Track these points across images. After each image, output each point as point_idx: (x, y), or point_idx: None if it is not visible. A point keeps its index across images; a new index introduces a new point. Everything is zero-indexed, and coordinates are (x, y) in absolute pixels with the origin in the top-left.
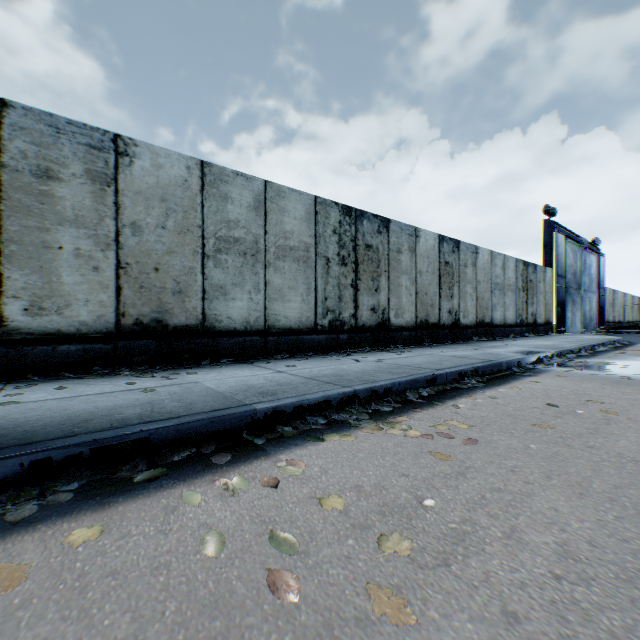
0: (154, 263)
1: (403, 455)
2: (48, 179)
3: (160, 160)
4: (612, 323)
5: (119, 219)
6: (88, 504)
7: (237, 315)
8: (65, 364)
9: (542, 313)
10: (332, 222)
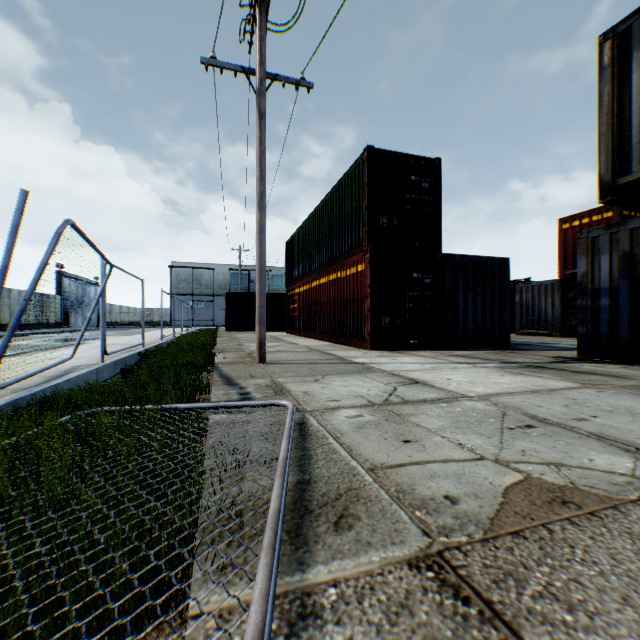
0: None
1: None
2: None
3: None
4: (112, 323)
5: None
6: None
7: None
8: None
9: (55, 318)
10: None
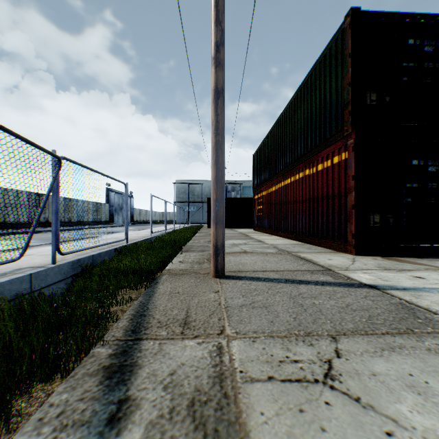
0: None
1: None
2: None
3: None
4: (140, 221)
5: None
6: None
7: (12, 220)
8: None
9: (105, 218)
10: (34, 197)
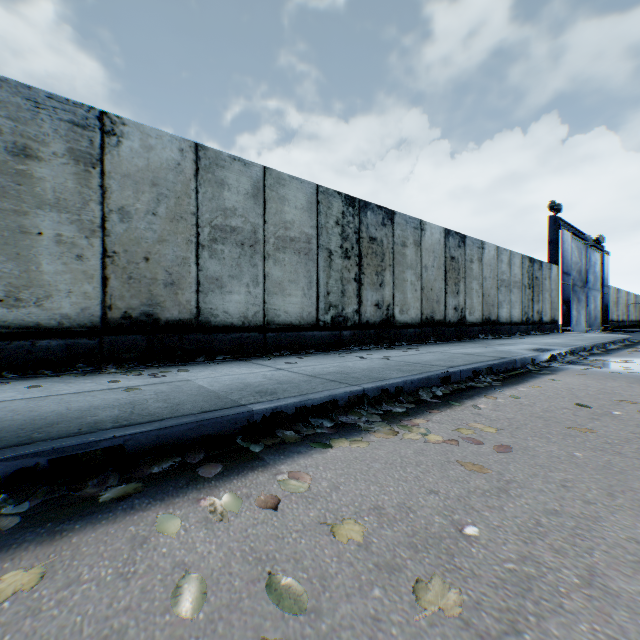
0: (144, 252)
1: (427, 465)
2: (26, 158)
3: (151, 141)
4: (616, 322)
5: (105, 204)
6: (34, 533)
7: (234, 309)
8: (45, 361)
9: (548, 311)
10: (335, 213)
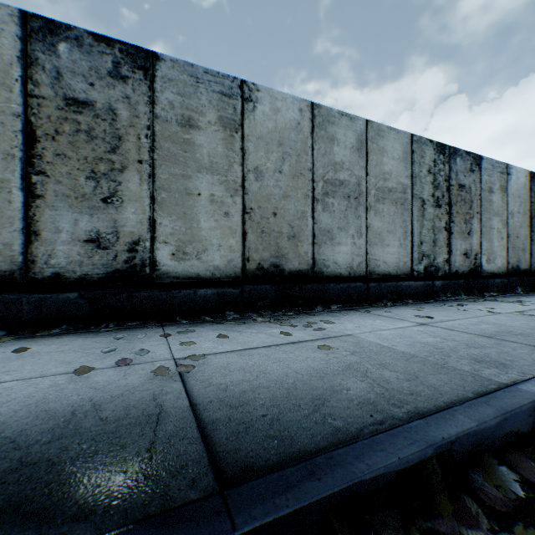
0: (272, 208)
1: None
2: (189, 128)
3: (277, 104)
4: None
5: (244, 165)
6: None
7: (342, 260)
8: (203, 307)
9: None
10: (426, 161)
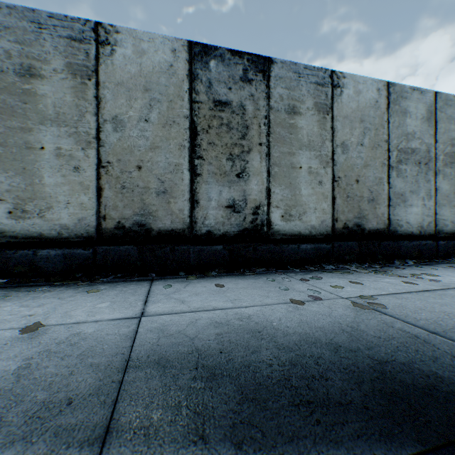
0: (355, 176)
1: None
2: (293, 114)
3: (359, 87)
4: None
5: (333, 141)
6: None
7: (412, 220)
8: (304, 259)
9: None
10: None
